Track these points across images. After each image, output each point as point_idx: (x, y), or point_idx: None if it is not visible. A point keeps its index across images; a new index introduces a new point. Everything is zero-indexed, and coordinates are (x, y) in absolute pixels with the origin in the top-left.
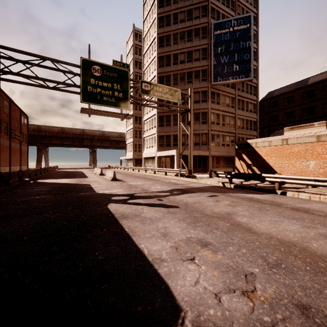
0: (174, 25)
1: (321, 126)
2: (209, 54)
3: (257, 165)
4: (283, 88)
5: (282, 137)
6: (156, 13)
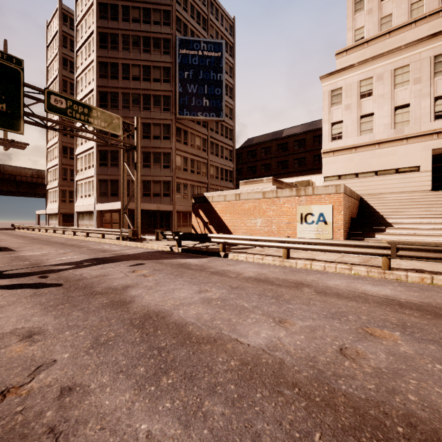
0: (125, 23)
1: (268, 183)
2: (173, 77)
3: (213, 224)
4: (261, 136)
5: (236, 191)
6: None
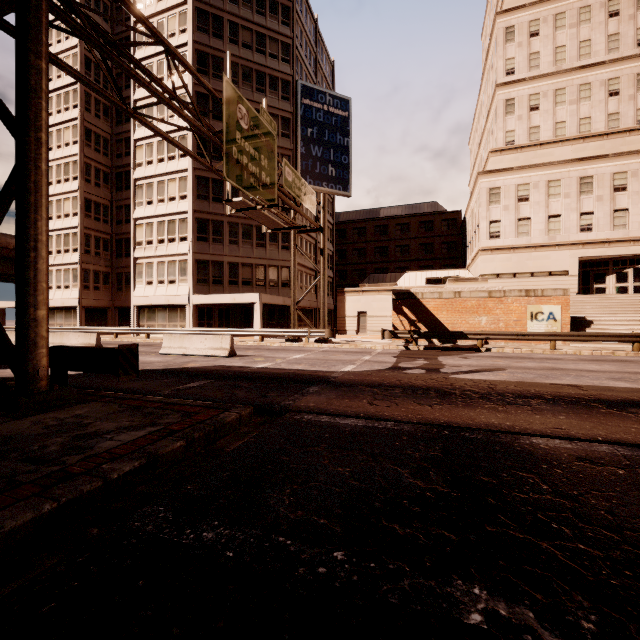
0: (232, 46)
1: (484, 282)
2: (294, 132)
3: (424, 322)
4: (351, 212)
5: (455, 289)
6: None
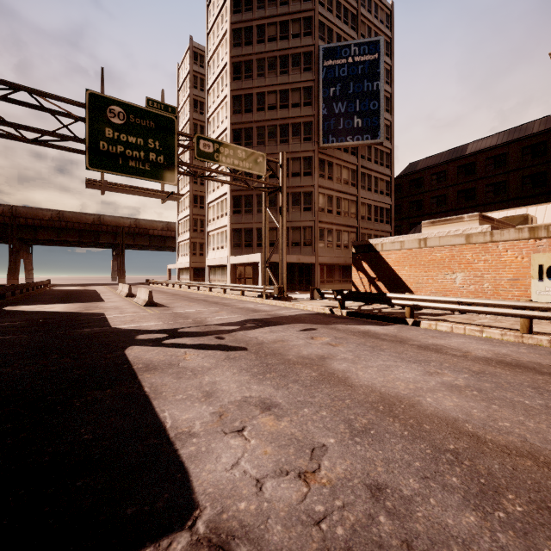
0: (260, 45)
1: (472, 221)
2: (315, 98)
3: (383, 280)
4: (431, 157)
5: (419, 235)
6: (229, 21)
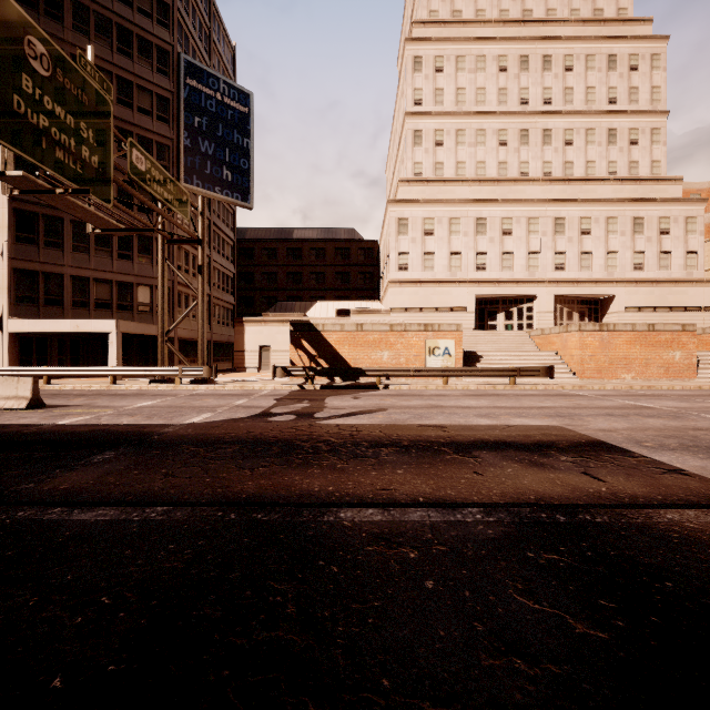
0: None
1: (387, 314)
2: (175, 118)
3: (325, 357)
4: (260, 230)
5: (357, 321)
6: None
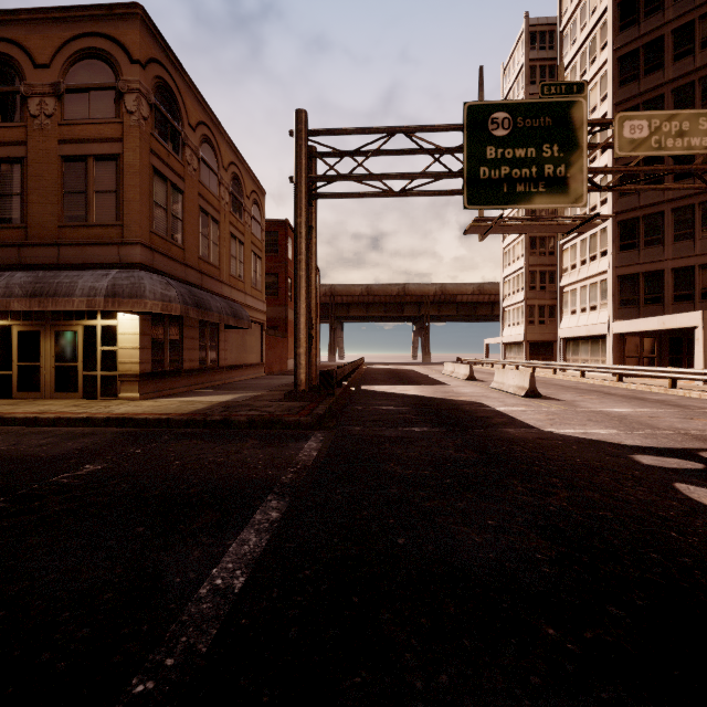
0: None
1: None
2: None
3: None
4: None
5: None
6: None
